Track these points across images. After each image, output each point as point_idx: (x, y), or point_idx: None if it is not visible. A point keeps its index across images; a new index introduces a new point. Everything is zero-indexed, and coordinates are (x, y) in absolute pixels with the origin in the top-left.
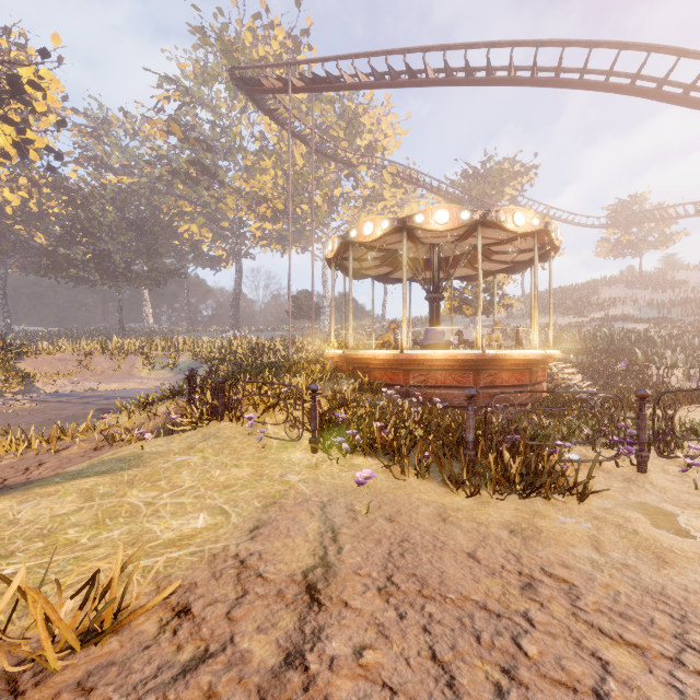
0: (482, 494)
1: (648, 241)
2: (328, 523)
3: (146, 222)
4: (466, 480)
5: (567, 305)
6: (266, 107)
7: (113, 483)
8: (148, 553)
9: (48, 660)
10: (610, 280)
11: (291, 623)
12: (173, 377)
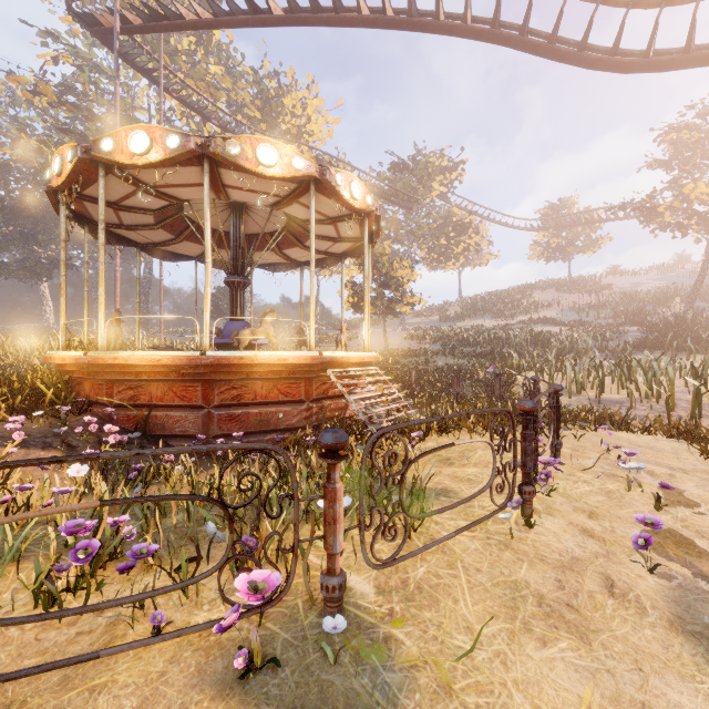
0: None
1: (574, 244)
2: None
3: (19, 202)
4: None
5: (498, 308)
6: (139, 65)
7: None
8: None
9: None
10: (543, 284)
11: None
12: None
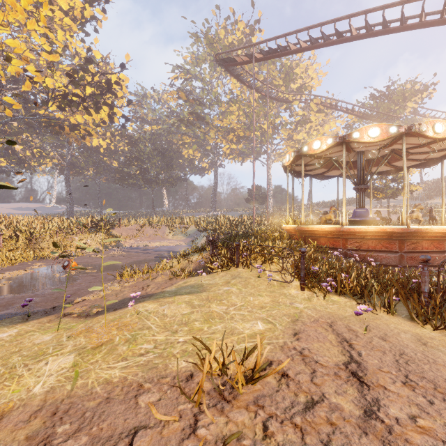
0: (445, 330)
1: None
2: (340, 336)
3: (166, 150)
4: (431, 319)
5: None
6: (235, 74)
7: (199, 299)
8: (243, 340)
9: (239, 387)
10: None
11: (355, 393)
12: (186, 240)
